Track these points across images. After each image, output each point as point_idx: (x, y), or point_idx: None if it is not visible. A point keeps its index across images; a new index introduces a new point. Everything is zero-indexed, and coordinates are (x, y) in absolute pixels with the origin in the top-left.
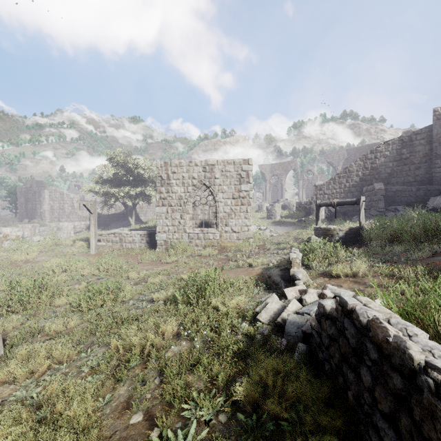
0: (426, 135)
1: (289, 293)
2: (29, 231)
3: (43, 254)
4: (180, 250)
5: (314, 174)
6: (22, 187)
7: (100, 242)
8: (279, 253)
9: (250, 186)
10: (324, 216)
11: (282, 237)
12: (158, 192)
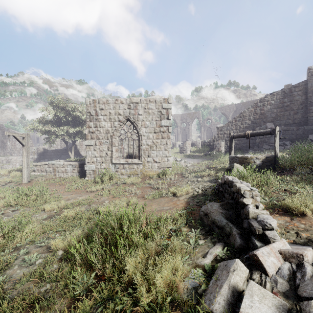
0: (302, 87)
1: (267, 259)
2: None
3: None
4: (106, 178)
5: (212, 122)
6: None
7: (35, 172)
8: (199, 181)
9: (169, 122)
10: (224, 150)
11: (195, 166)
12: (87, 126)
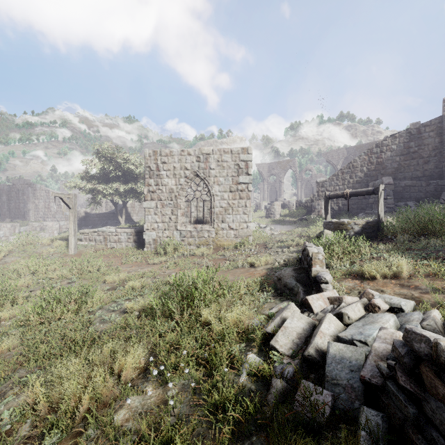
0: (435, 127)
1: (315, 302)
2: (8, 231)
3: (13, 255)
4: (171, 249)
5: (313, 173)
6: (4, 184)
7: (82, 242)
8: (284, 252)
9: (249, 177)
10: None
11: (284, 235)
12: (146, 185)
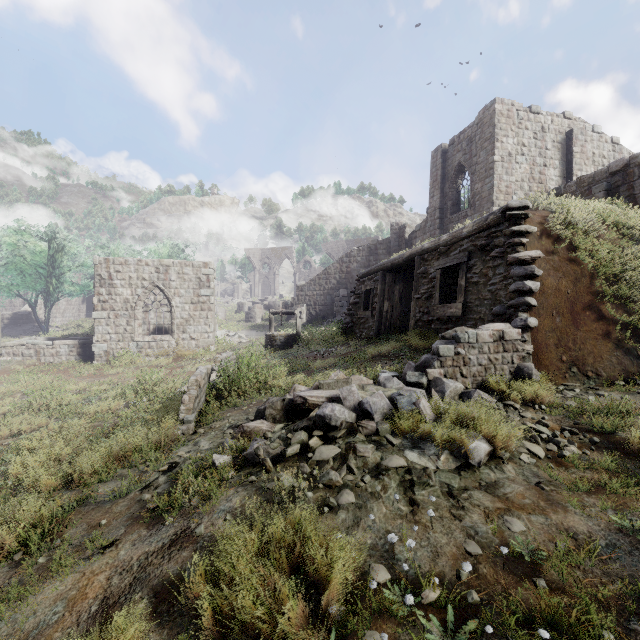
0: (387, 246)
1: None
2: None
3: None
4: (127, 361)
5: (312, 266)
6: None
7: (3, 357)
8: None
9: (211, 291)
10: (305, 319)
11: (247, 343)
12: (97, 294)
